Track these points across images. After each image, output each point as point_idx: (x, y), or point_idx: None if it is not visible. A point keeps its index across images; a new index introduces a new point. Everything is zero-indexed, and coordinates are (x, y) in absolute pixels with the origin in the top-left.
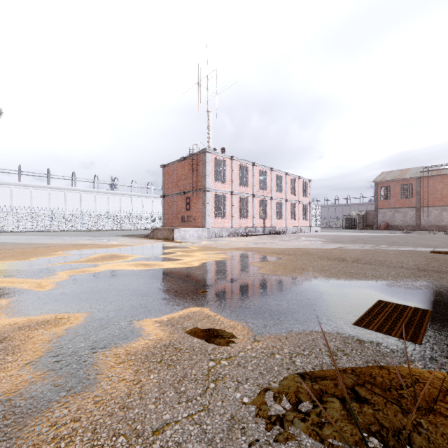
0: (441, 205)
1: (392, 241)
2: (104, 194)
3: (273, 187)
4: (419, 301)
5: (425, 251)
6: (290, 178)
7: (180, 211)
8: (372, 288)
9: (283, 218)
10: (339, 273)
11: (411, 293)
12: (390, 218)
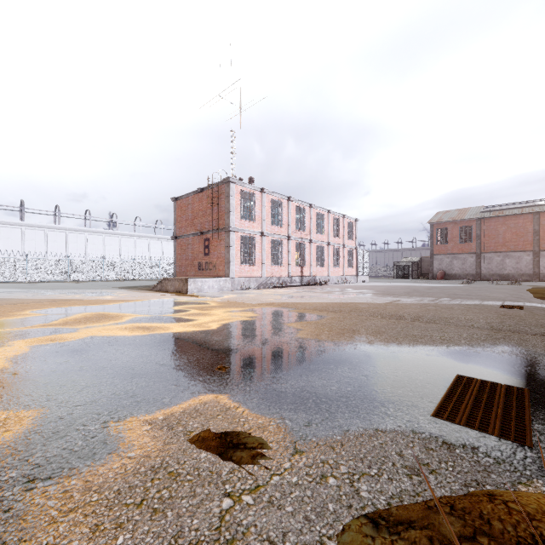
0: (503, 251)
1: (453, 293)
2: (99, 234)
3: (312, 227)
4: (508, 375)
5: (494, 305)
6: (332, 216)
7: (197, 257)
8: (445, 357)
9: (325, 266)
10: (400, 336)
11: (495, 363)
12: (448, 266)
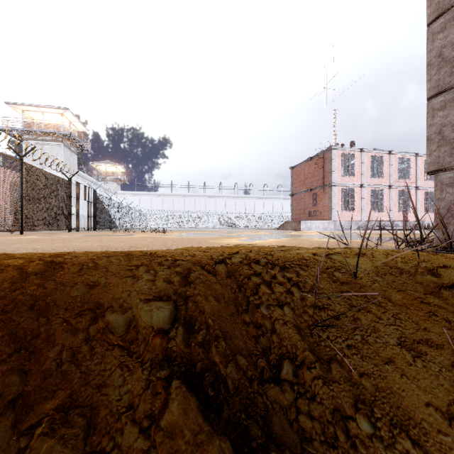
0: None
1: None
2: (242, 198)
3: (419, 175)
4: None
5: None
6: None
7: (307, 207)
8: None
9: None
10: None
11: None
12: None
